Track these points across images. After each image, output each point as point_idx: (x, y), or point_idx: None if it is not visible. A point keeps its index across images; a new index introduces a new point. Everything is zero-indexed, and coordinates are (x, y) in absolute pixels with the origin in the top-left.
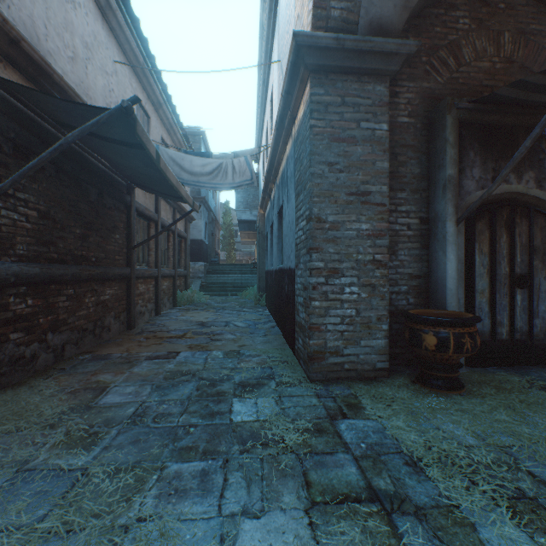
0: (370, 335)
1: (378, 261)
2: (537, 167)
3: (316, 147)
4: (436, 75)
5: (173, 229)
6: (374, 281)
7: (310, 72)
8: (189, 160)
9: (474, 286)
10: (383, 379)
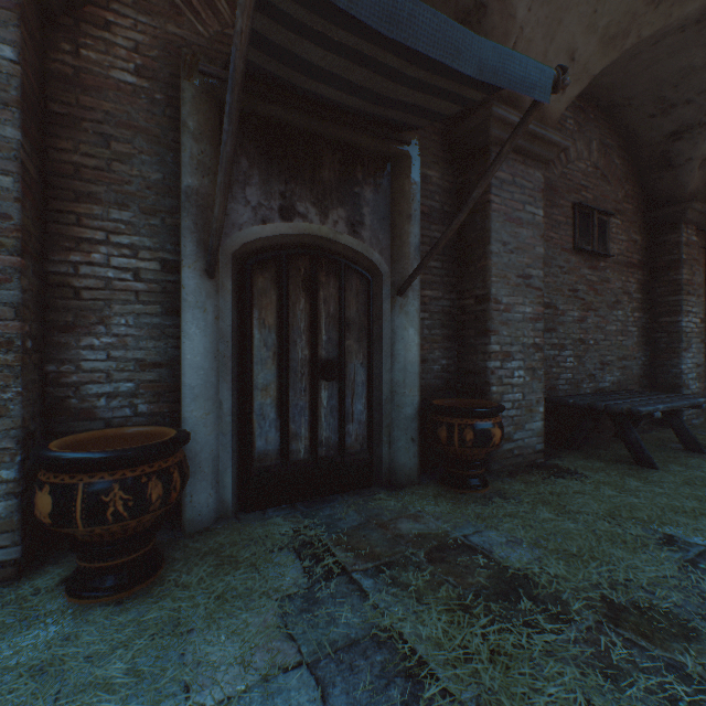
0: None
1: None
2: (350, 204)
3: None
4: (196, 19)
5: None
6: None
7: None
8: None
9: (253, 379)
10: (3, 585)
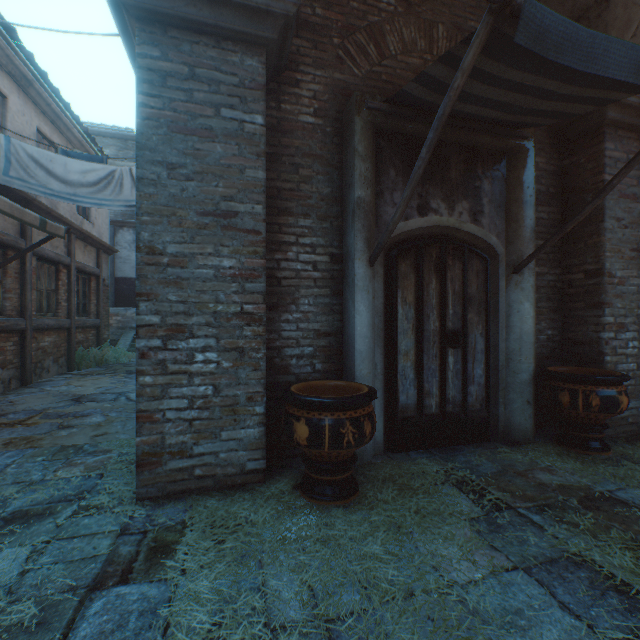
0: (237, 423)
1: (249, 314)
2: (472, 196)
3: (146, 137)
4: (352, 65)
5: (67, 262)
6: (242, 344)
7: (136, 19)
8: (62, 163)
9: (397, 346)
10: (257, 485)
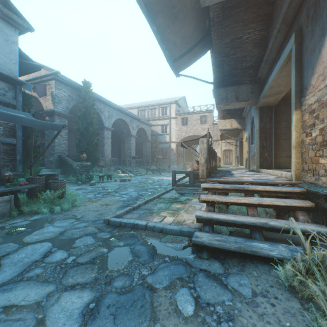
0: None
1: None
2: None
3: None
4: None
5: None
6: None
7: None
8: None
9: None
10: None
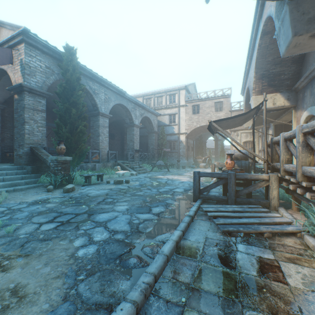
0: None
1: None
2: None
3: None
4: None
5: None
6: None
7: None
8: None
9: None
10: None
